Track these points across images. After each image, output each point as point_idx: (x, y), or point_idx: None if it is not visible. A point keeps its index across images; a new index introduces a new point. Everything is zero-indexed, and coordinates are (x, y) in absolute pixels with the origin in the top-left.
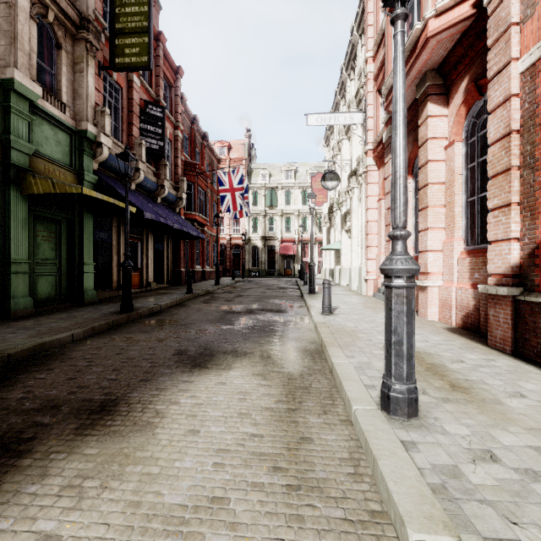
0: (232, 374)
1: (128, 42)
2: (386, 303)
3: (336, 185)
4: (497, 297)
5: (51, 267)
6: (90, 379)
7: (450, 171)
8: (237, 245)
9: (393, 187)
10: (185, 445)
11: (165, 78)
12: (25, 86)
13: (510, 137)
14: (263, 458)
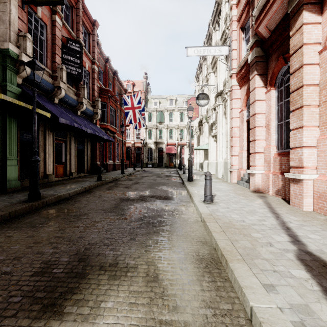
0: None
1: None
2: None
3: (206, 103)
4: None
5: None
6: None
7: (326, 72)
8: (138, 147)
9: None
10: None
11: (84, 26)
12: None
13: None
14: None
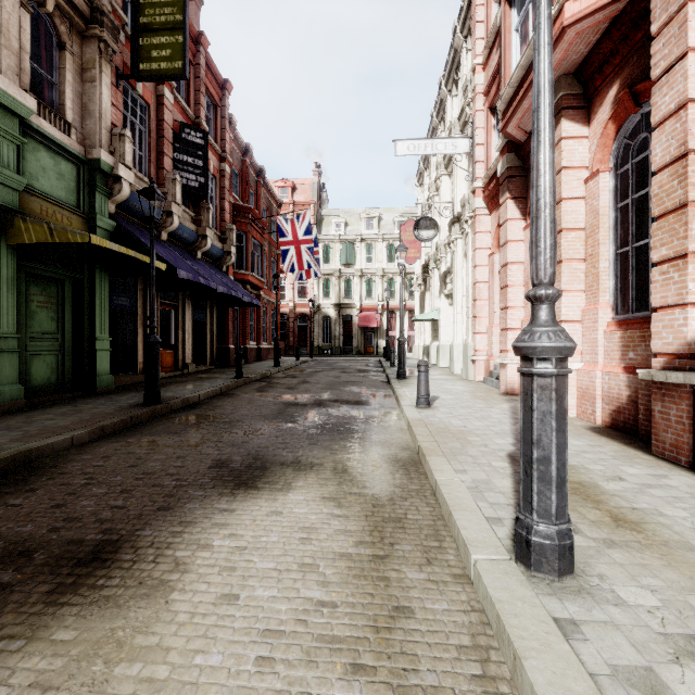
0: (292, 499)
1: (155, 42)
2: (524, 400)
3: (433, 235)
4: (666, 387)
5: (50, 343)
6: (85, 507)
7: (592, 212)
8: (303, 315)
9: (534, 222)
10: (214, 624)
11: (207, 94)
12: (12, 97)
13: (687, 159)
14: (336, 647)
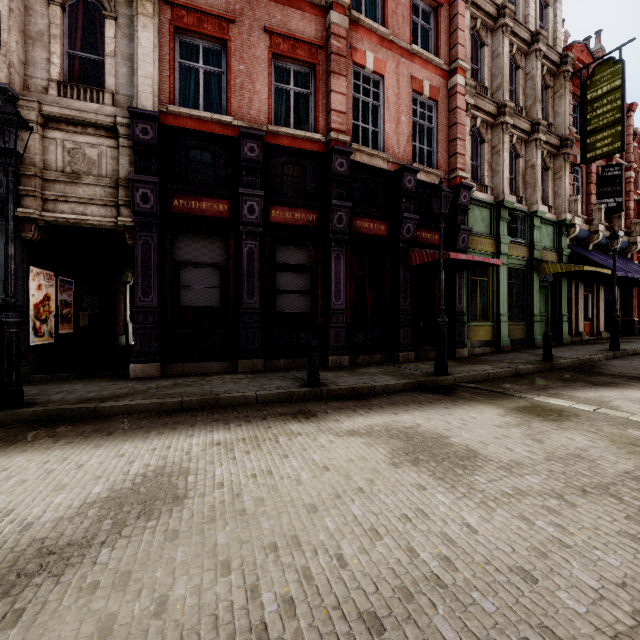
0: None
1: (599, 138)
2: None
3: None
4: None
5: (543, 318)
6: None
7: None
8: None
9: None
10: None
11: None
12: (541, 211)
13: None
14: None
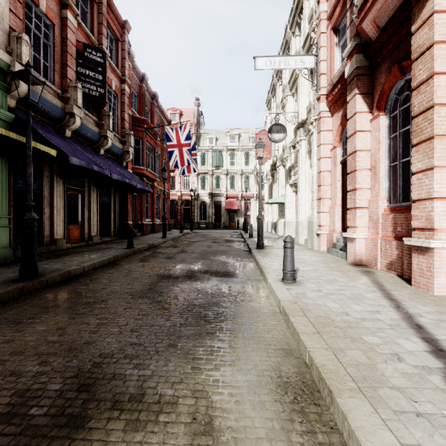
0: None
1: None
2: None
3: (282, 137)
4: None
5: None
6: None
7: None
8: (187, 201)
9: None
10: None
11: (110, 29)
12: None
13: None
14: None
